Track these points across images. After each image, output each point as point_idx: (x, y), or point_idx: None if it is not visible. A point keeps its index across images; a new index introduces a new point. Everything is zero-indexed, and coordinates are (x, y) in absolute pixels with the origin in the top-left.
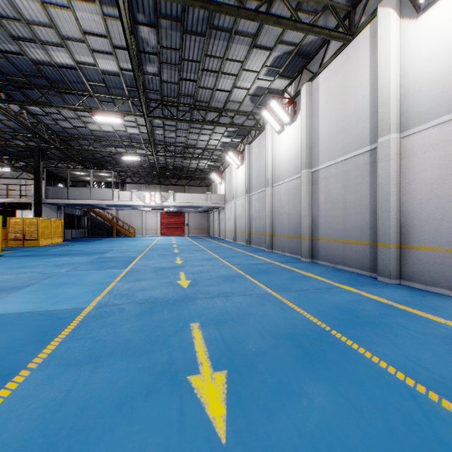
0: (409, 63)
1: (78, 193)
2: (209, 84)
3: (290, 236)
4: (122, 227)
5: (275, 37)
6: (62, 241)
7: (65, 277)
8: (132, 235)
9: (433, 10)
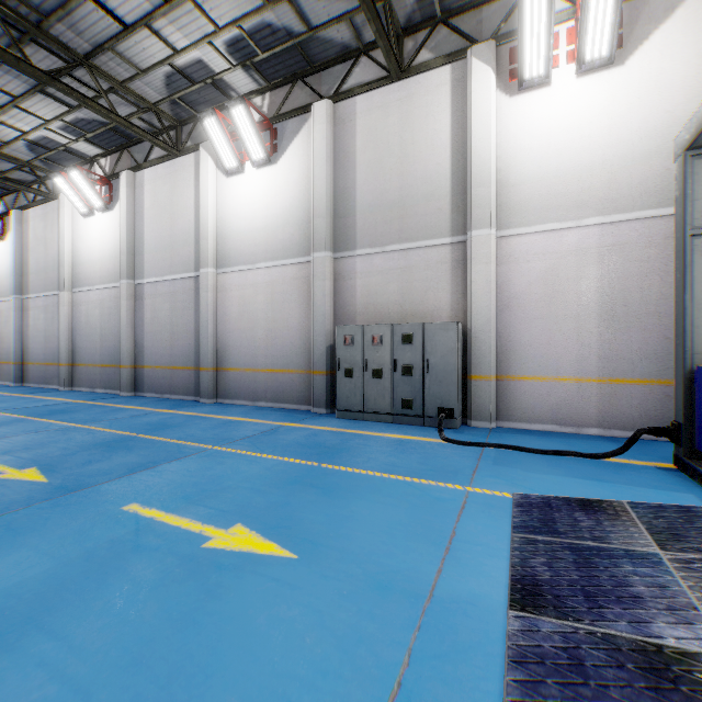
0: (223, 212)
1: None
2: None
3: (104, 365)
4: None
5: None
6: None
7: None
8: None
9: (237, 179)
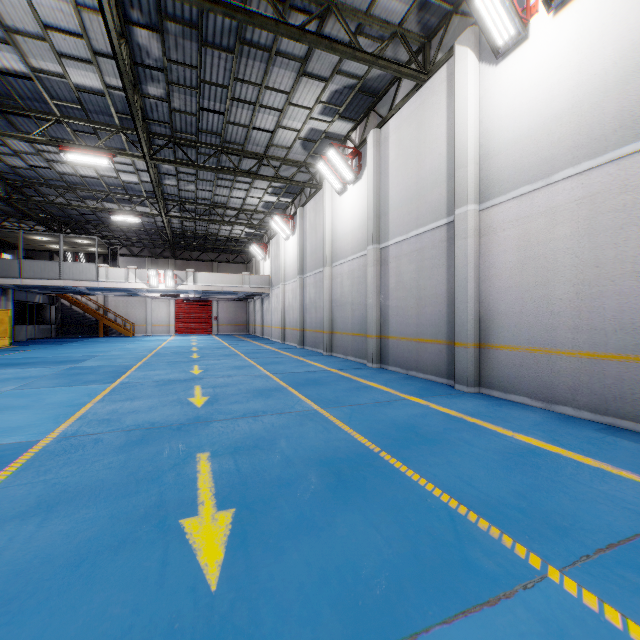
0: (489, 119)
1: (38, 269)
2: (242, 119)
3: (354, 333)
4: (114, 322)
5: (331, 65)
6: (11, 343)
7: (11, 398)
8: (130, 334)
9: (513, 57)
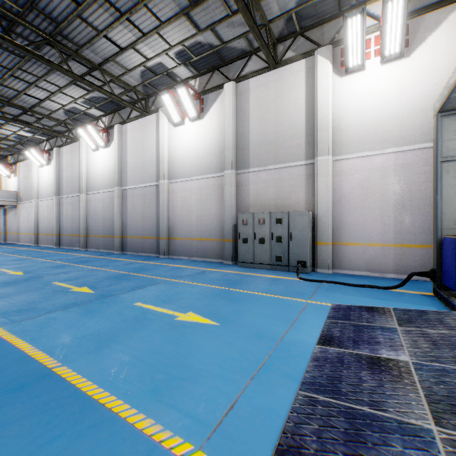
0: (172, 147)
1: None
2: (17, 86)
3: (105, 236)
4: None
5: None
6: None
7: None
8: None
9: (180, 128)
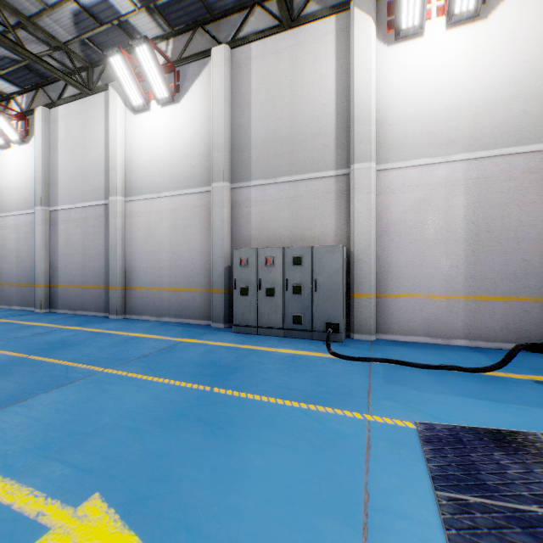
0: (131, 145)
1: None
2: None
3: (21, 284)
4: None
5: None
6: None
7: None
8: None
9: (143, 116)
